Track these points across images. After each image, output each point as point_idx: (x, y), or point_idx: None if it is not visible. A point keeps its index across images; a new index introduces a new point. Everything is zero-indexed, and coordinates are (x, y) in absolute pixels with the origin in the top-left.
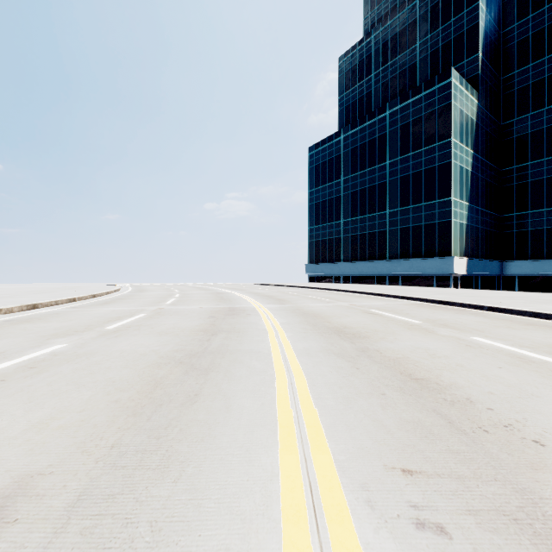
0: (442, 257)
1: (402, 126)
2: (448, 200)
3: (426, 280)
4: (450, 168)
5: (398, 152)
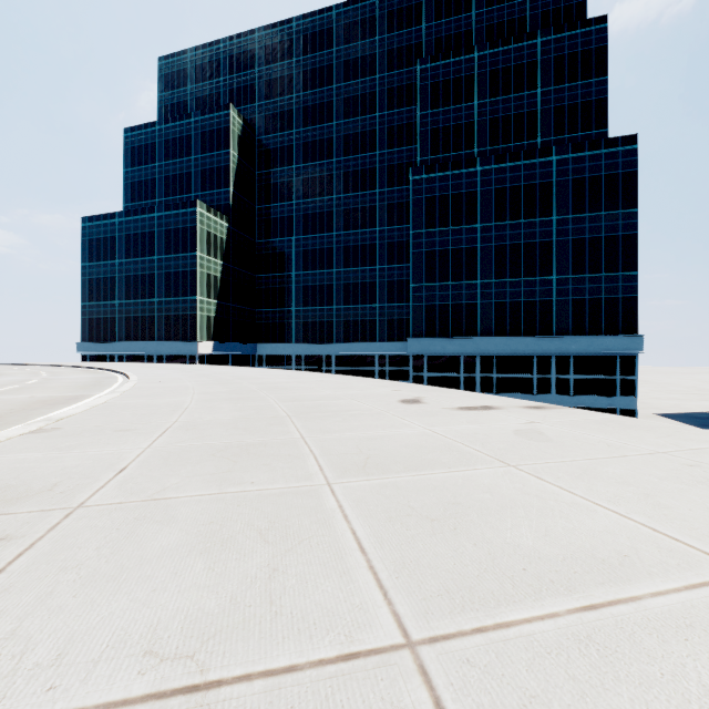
0: (192, 341)
1: (167, 230)
2: (196, 298)
3: (183, 359)
4: (197, 275)
5: (164, 251)
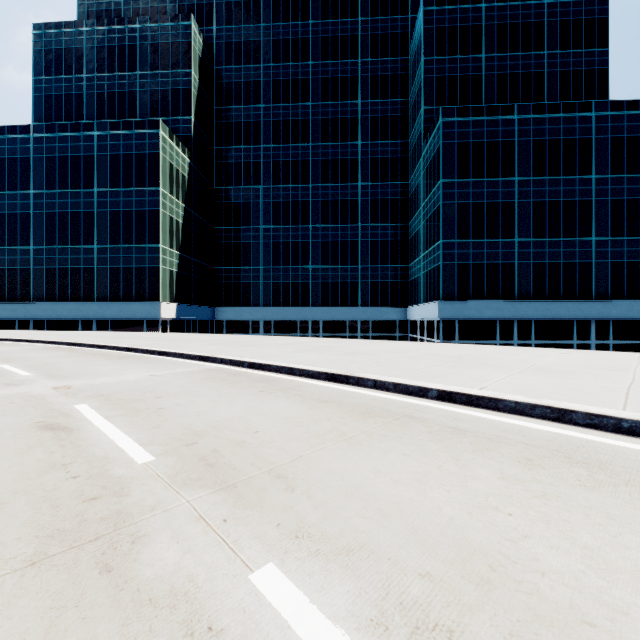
0: (152, 302)
1: (112, 155)
2: (157, 247)
3: (137, 325)
4: (159, 216)
5: (109, 182)
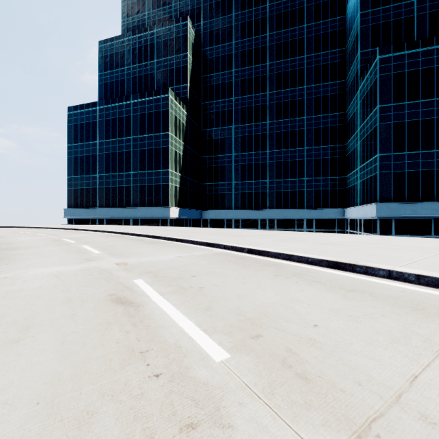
0: (164, 207)
1: (141, 114)
2: (167, 171)
3: (155, 222)
4: (168, 151)
5: (139, 132)
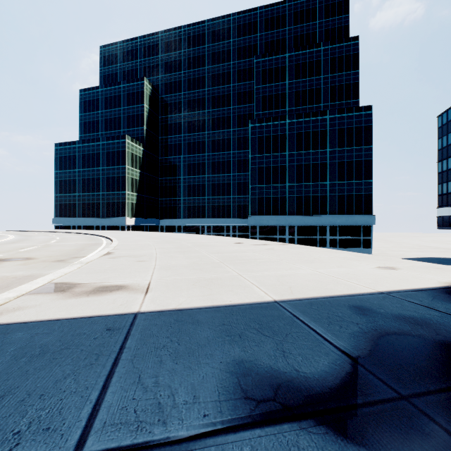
0: (122, 217)
1: (107, 152)
2: (125, 192)
3: (117, 228)
4: (126, 178)
5: (106, 164)
